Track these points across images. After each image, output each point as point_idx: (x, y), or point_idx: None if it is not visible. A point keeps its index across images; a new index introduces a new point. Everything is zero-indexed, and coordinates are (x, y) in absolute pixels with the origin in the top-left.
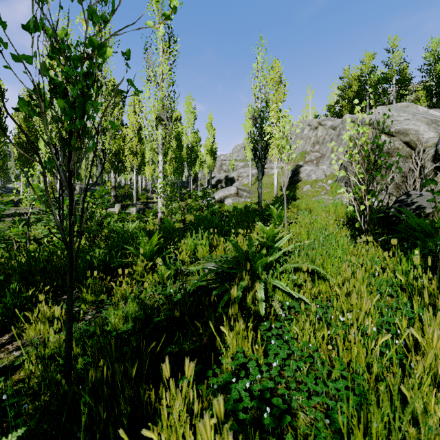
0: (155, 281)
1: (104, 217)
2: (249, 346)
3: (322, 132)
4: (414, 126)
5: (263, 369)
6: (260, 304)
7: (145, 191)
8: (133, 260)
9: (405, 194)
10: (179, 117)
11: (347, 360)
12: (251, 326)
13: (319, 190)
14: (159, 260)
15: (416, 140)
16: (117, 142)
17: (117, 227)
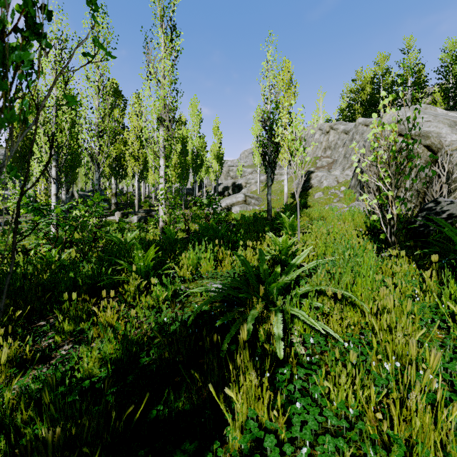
0: (147, 305)
1: (103, 226)
2: (265, 411)
3: (334, 136)
4: (435, 128)
5: (286, 452)
6: (278, 344)
7: (148, 198)
8: (127, 277)
9: (433, 201)
10: (184, 121)
11: (405, 436)
12: (267, 383)
13: (331, 198)
14: (154, 279)
15: (437, 143)
16: (118, 146)
17: (114, 237)
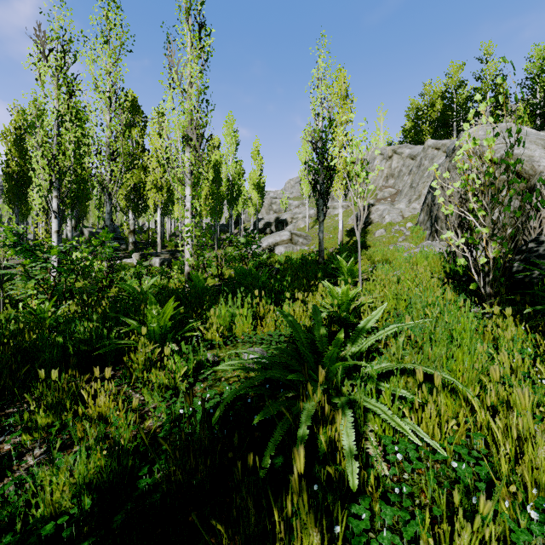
0: (159, 385)
1: (117, 271)
2: None
3: (398, 162)
4: (526, 150)
5: None
6: (350, 465)
7: (174, 236)
8: (138, 339)
9: (533, 240)
10: (217, 143)
11: None
12: None
13: (396, 236)
14: (168, 348)
15: (529, 169)
16: (136, 173)
17: (126, 286)
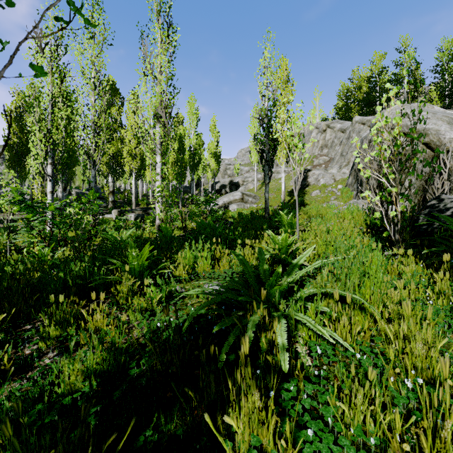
0: (140, 307)
1: (99, 224)
2: (270, 438)
3: (331, 135)
4: (434, 125)
5: None
6: (282, 355)
7: (146, 196)
8: (121, 276)
9: (435, 198)
10: (181, 119)
11: None
12: (273, 407)
13: (328, 196)
14: (147, 280)
15: (436, 141)
16: (115, 144)
17: (109, 235)
